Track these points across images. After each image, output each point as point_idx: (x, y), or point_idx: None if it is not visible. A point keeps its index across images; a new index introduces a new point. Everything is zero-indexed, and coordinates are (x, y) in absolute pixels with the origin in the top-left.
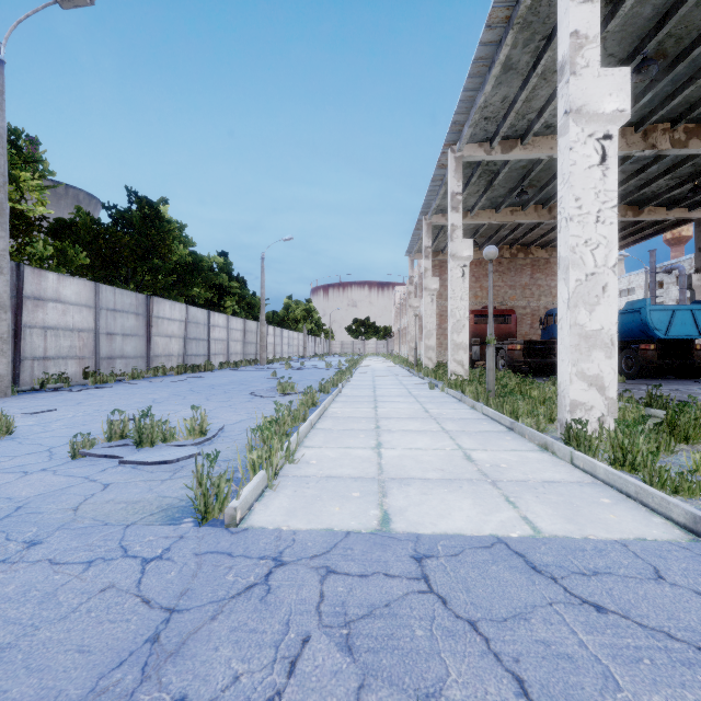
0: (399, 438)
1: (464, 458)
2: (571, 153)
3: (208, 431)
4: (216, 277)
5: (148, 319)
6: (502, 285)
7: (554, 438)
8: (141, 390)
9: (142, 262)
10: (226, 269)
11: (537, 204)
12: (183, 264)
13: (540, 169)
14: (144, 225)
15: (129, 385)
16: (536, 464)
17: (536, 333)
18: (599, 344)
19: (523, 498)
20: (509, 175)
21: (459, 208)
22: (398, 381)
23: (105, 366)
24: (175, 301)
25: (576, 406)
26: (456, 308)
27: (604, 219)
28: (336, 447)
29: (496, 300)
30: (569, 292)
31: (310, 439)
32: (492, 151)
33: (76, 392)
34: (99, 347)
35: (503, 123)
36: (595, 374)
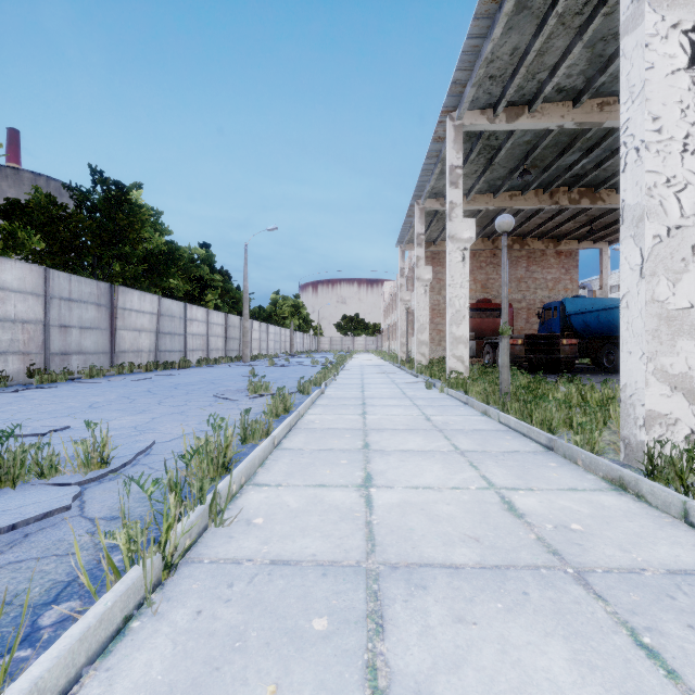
0: (397, 466)
1: (505, 508)
2: (646, 52)
3: (122, 455)
4: (197, 269)
5: (112, 310)
6: (496, 278)
7: (618, 464)
8: (89, 391)
9: (107, 248)
10: (208, 262)
11: (537, 188)
12: (158, 253)
13: (545, 145)
14: (108, 206)
15: (81, 384)
16: (627, 524)
17: (531, 328)
18: (687, 329)
19: (667, 636)
20: (511, 153)
21: (459, 183)
22: (389, 379)
23: (58, 363)
24: (145, 292)
25: (654, 420)
26: (455, 296)
27: (694, 148)
28: (303, 485)
29: (491, 294)
30: (642, 254)
31: (267, 469)
32: (496, 119)
33: (6, 394)
34: (49, 341)
35: (510, 82)
36: (681, 372)
